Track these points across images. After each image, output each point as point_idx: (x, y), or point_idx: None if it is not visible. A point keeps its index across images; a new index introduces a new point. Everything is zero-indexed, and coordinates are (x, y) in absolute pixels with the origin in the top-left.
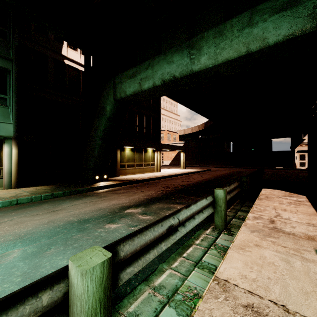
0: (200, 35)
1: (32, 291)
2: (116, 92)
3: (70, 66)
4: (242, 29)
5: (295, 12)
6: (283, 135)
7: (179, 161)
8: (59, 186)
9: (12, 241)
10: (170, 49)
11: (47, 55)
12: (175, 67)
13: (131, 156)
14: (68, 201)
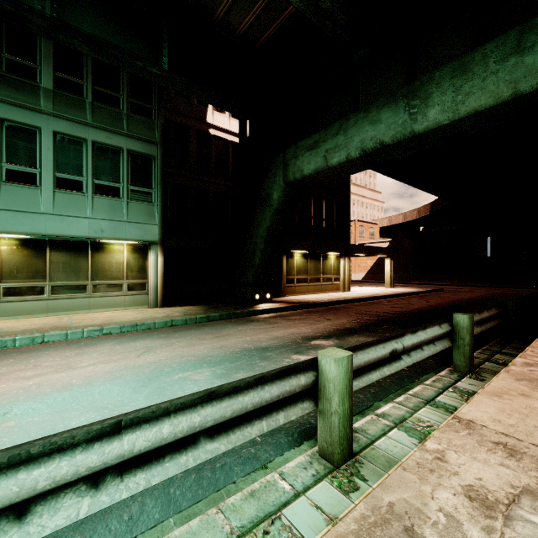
0: (427, 76)
1: (293, 372)
2: (288, 171)
3: (216, 137)
4: (504, 60)
5: None
6: None
7: (381, 273)
8: (210, 307)
9: (195, 361)
10: (375, 101)
11: (189, 127)
12: (384, 128)
13: (302, 266)
14: (231, 326)
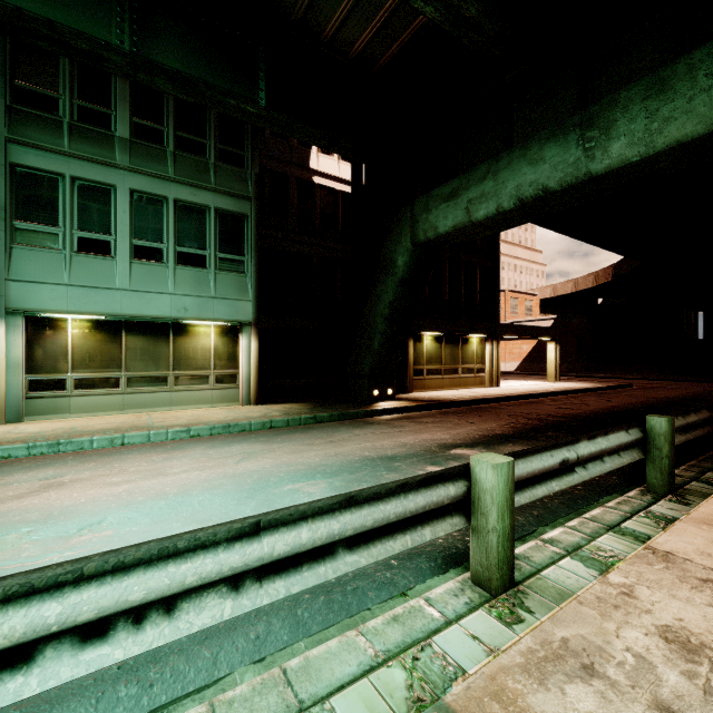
0: (610, 98)
1: (441, 481)
2: (417, 229)
3: (321, 187)
4: None
5: None
6: None
7: (541, 363)
8: (317, 405)
9: (306, 471)
10: (536, 134)
11: (288, 175)
12: (548, 169)
13: (434, 352)
14: (345, 429)
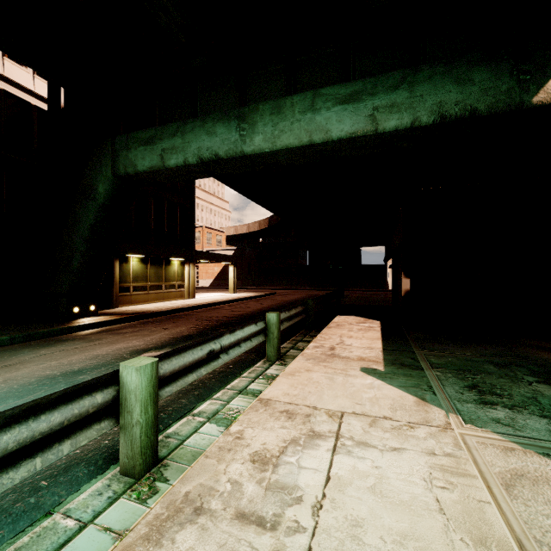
0: (254, 106)
1: (87, 392)
2: (118, 163)
3: (9, 94)
4: (304, 113)
5: (357, 108)
6: (375, 243)
7: (227, 280)
8: None
9: None
10: (211, 113)
11: None
12: (219, 142)
13: (140, 272)
14: (28, 351)
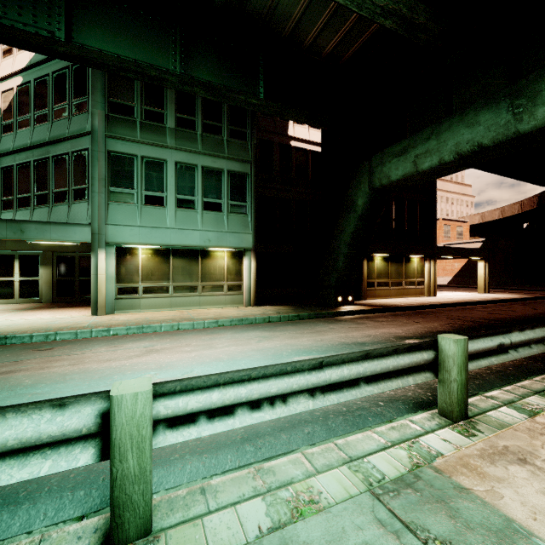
0: (535, 74)
1: (418, 350)
2: (373, 178)
3: (296, 148)
4: None
5: None
6: None
7: (471, 277)
8: (297, 307)
9: (305, 349)
10: (472, 104)
11: (273, 142)
12: (482, 130)
13: (383, 269)
14: (322, 324)
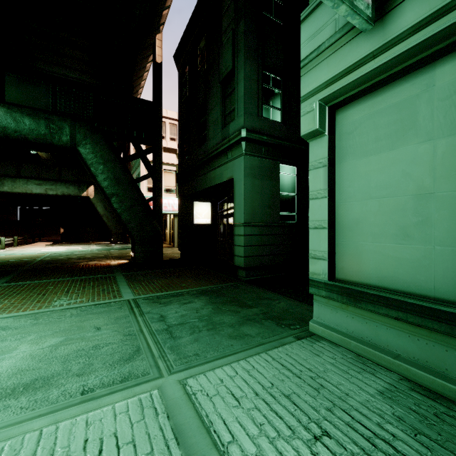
0: (4, 178)
1: None
2: None
3: None
4: (24, 184)
5: (42, 187)
6: None
7: None
8: None
9: None
10: None
11: None
12: None
13: None
14: None
